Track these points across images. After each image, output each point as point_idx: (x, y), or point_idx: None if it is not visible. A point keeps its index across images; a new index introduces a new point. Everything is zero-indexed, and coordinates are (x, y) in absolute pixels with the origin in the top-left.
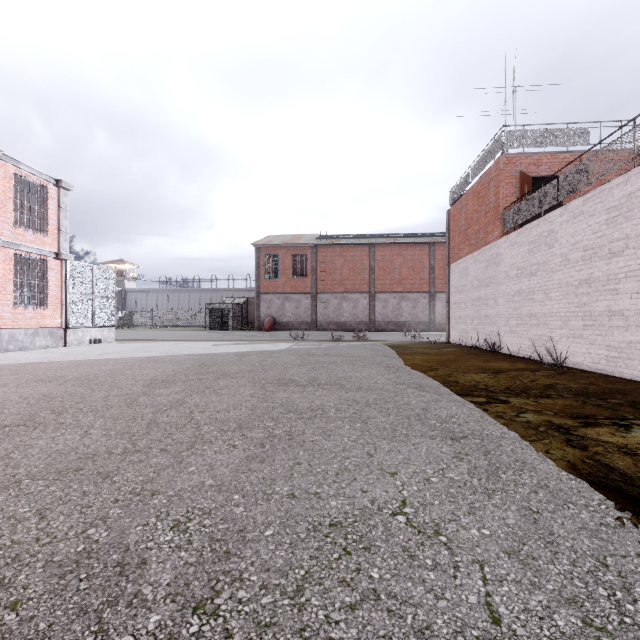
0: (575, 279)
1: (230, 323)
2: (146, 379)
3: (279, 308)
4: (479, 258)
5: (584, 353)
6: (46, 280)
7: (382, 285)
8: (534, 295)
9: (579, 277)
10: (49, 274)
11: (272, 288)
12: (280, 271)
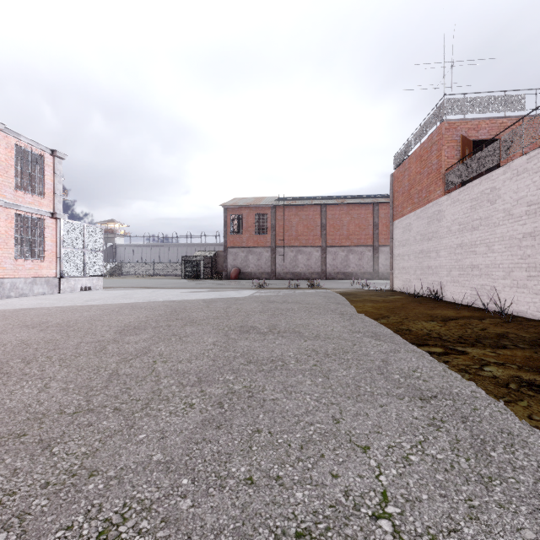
0: (519, 232)
1: (202, 273)
2: (120, 325)
3: (243, 260)
4: (422, 215)
5: (528, 302)
6: (43, 236)
7: (332, 240)
8: (476, 248)
9: (523, 231)
10: (46, 231)
11: (237, 243)
12: (244, 228)
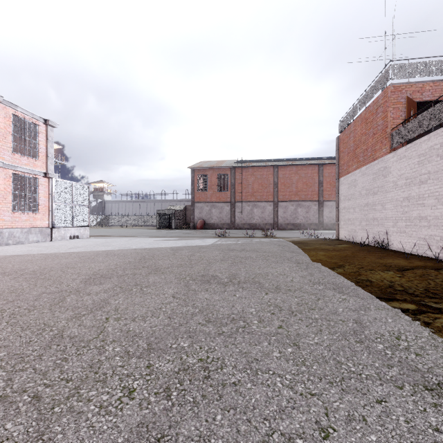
0: None
1: (173, 224)
2: (89, 273)
3: (208, 213)
4: (367, 172)
5: None
6: (37, 192)
7: (283, 196)
8: (424, 200)
9: None
10: (39, 188)
11: (203, 199)
12: (208, 186)
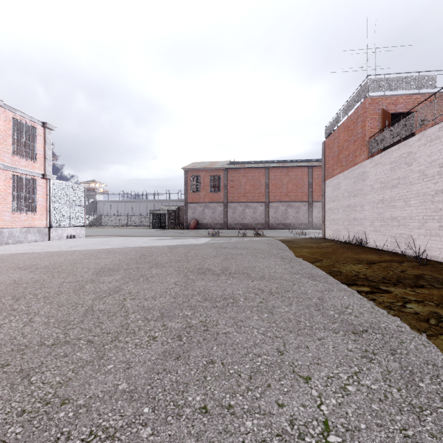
0: (432, 190)
1: (167, 224)
2: (97, 267)
3: (201, 213)
4: (349, 175)
5: (440, 248)
6: (35, 193)
7: (274, 197)
8: (395, 203)
9: (435, 188)
10: (38, 189)
11: (196, 199)
12: (201, 187)
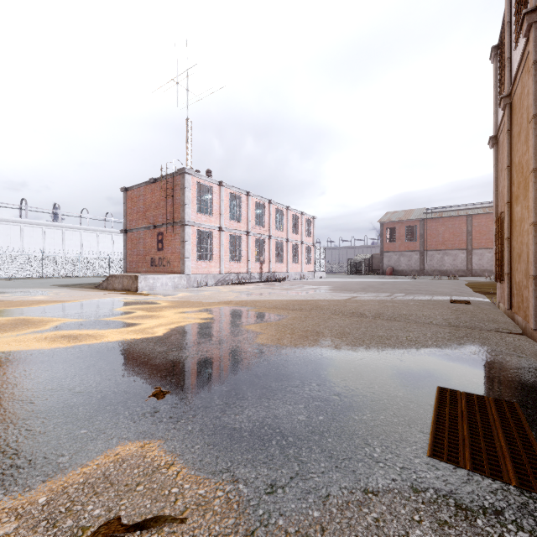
0: None
1: (363, 270)
2: (376, 284)
3: (396, 261)
4: None
5: None
6: (311, 254)
7: (478, 243)
8: None
9: None
10: (311, 252)
11: (391, 248)
12: (397, 237)
